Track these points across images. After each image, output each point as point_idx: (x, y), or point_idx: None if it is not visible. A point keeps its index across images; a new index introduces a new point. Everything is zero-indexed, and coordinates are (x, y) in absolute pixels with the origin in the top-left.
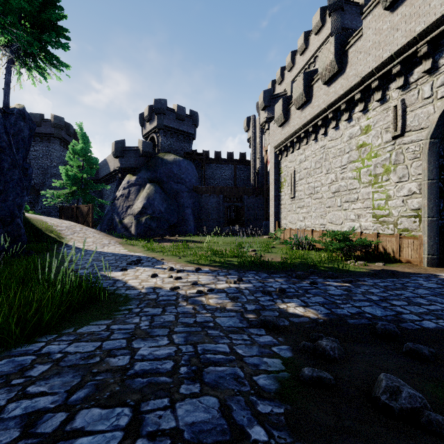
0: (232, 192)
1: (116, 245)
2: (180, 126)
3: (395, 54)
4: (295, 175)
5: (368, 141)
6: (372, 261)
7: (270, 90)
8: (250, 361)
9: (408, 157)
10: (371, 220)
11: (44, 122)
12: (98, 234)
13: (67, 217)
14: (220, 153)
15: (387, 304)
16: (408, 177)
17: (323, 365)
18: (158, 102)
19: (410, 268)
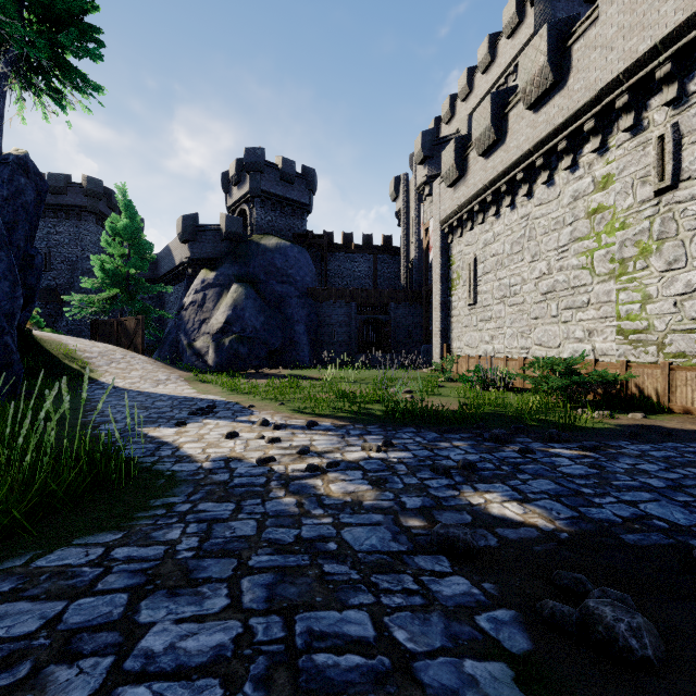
0: (370, 298)
1: (179, 382)
2: (286, 192)
3: (662, 43)
4: (476, 266)
5: (609, 203)
6: (619, 411)
7: (433, 131)
8: (430, 674)
9: (686, 226)
10: (614, 340)
11: (71, 188)
12: (151, 365)
13: (104, 337)
14: (351, 236)
15: (687, 496)
16: (686, 262)
17: (626, 689)
18: (251, 153)
19: (694, 422)
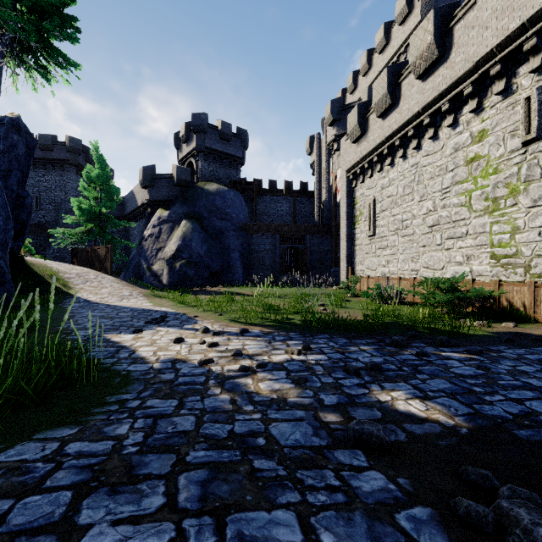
0: (290, 231)
1: (139, 297)
2: (224, 148)
3: (529, 21)
4: (375, 205)
5: (484, 152)
6: (494, 321)
7: (340, 99)
8: None
9: None
10: (488, 263)
11: (56, 145)
12: (118, 284)
13: (81, 262)
14: (275, 183)
15: None
16: None
17: None
18: (197, 117)
19: None
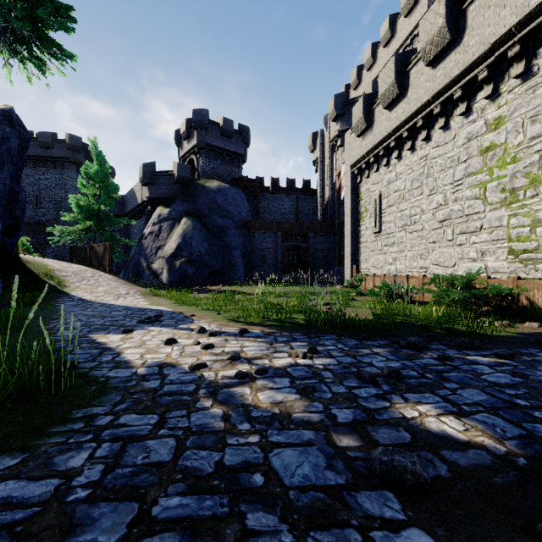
0: (293, 229)
1: (136, 296)
2: (226, 145)
3: None
4: (381, 201)
5: (500, 141)
6: (514, 320)
7: (344, 94)
8: None
9: None
10: (505, 259)
11: (56, 143)
12: (115, 282)
13: (79, 260)
14: (277, 180)
15: None
16: None
17: None
18: (198, 113)
19: None
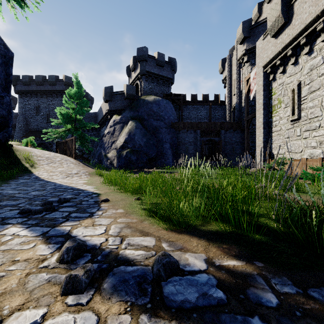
0: (208, 127)
1: (83, 175)
2: (159, 72)
3: None
4: (300, 89)
5: None
6: None
7: (250, 20)
8: None
9: None
10: None
11: (58, 82)
12: (74, 165)
13: (61, 151)
14: (196, 96)
15: None
16: None
17: None
18: (140, 50)
19: None
